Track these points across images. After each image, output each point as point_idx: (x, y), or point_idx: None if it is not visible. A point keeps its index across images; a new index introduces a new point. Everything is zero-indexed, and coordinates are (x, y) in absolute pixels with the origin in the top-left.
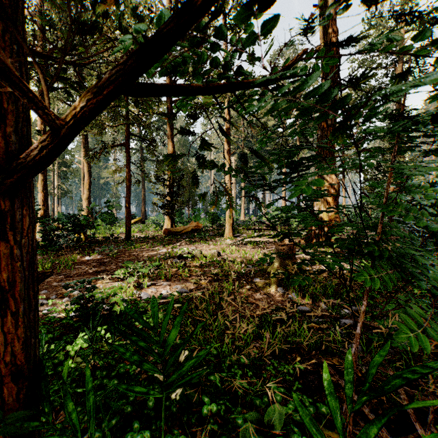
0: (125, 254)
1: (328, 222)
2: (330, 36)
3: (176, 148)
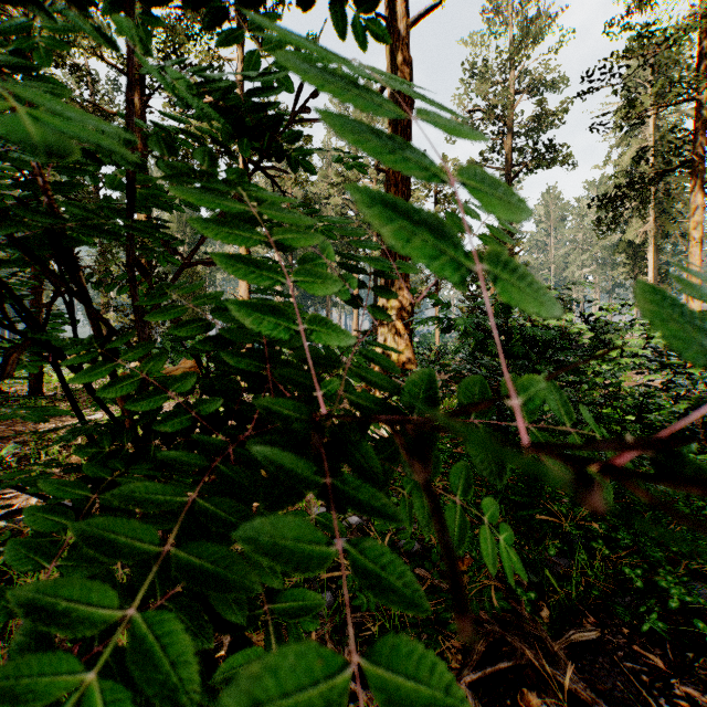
0: (0, 427)
1: (398, 359)
2: (400, 68)
3: (174, 228)
